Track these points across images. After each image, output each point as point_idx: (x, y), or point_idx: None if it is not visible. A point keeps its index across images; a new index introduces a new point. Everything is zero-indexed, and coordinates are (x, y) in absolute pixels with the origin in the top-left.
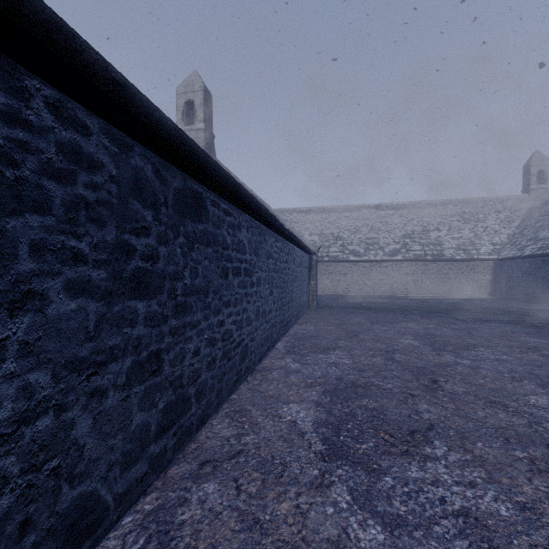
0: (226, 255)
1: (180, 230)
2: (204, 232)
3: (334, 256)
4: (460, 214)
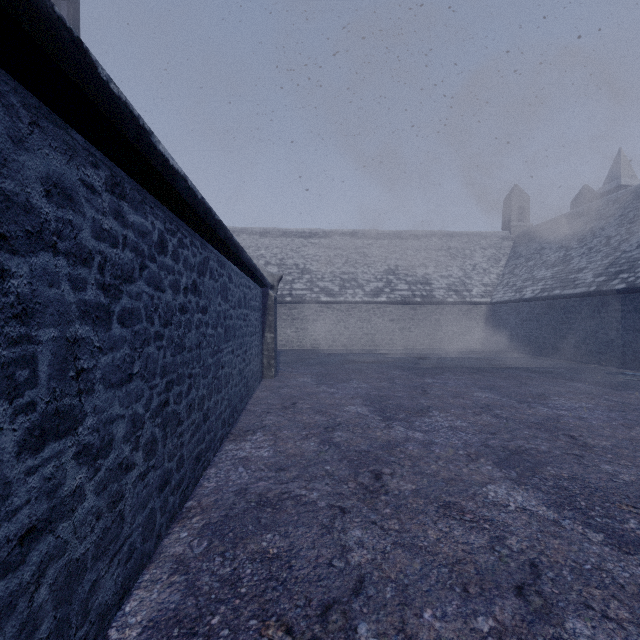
0: None
1: None
2: None
3: (300, 295)
4: (446, 249)
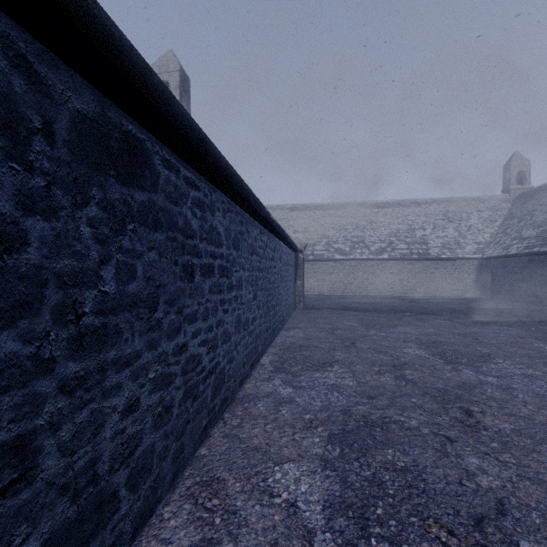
0: (191, 246)
1: (91, 193)
2: (148, 205)
3: (320, 254)
4: (444, 213)
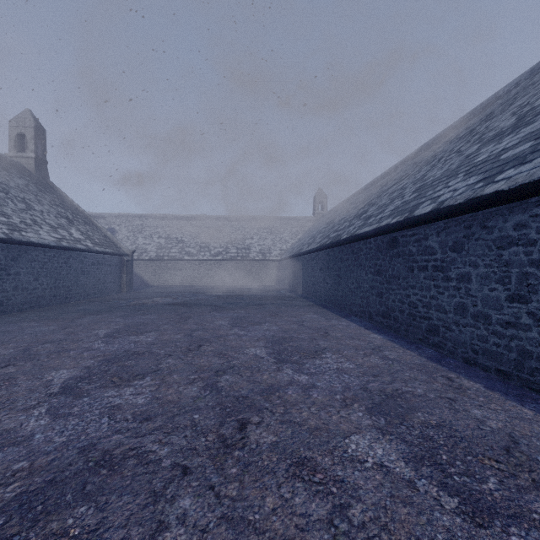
0: None
1: None
2: None
3: (173, 255)
4: (270, 228)
